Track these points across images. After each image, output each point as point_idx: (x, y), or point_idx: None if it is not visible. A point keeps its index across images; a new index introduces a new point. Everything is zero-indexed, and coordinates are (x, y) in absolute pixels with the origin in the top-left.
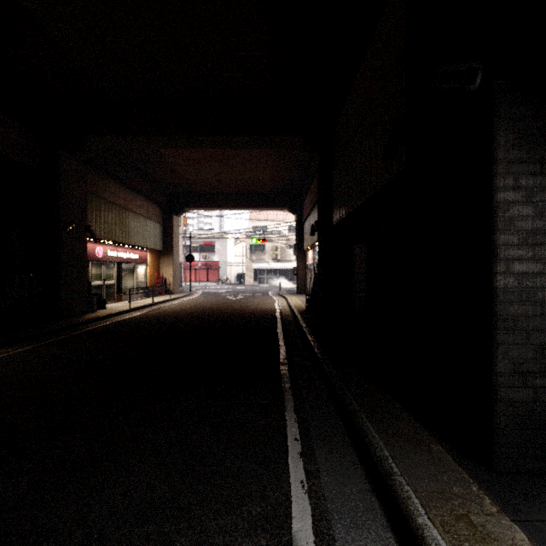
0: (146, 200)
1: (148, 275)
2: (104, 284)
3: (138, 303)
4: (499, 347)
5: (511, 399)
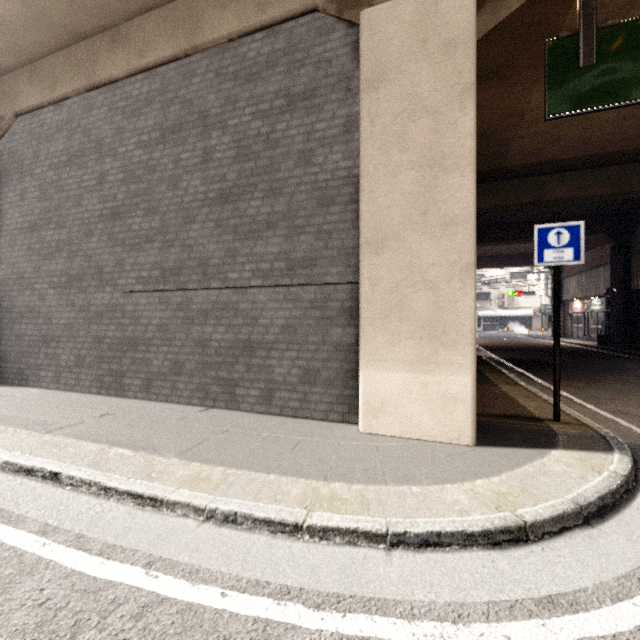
0: None
1: None
2: None
3: None
4: None
5: None
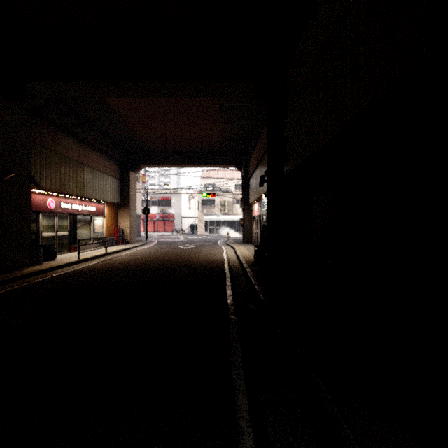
0: (102, 155)
1: (106, 226)
2: (57, 235)
3: (91, 253)
4: None
5: None
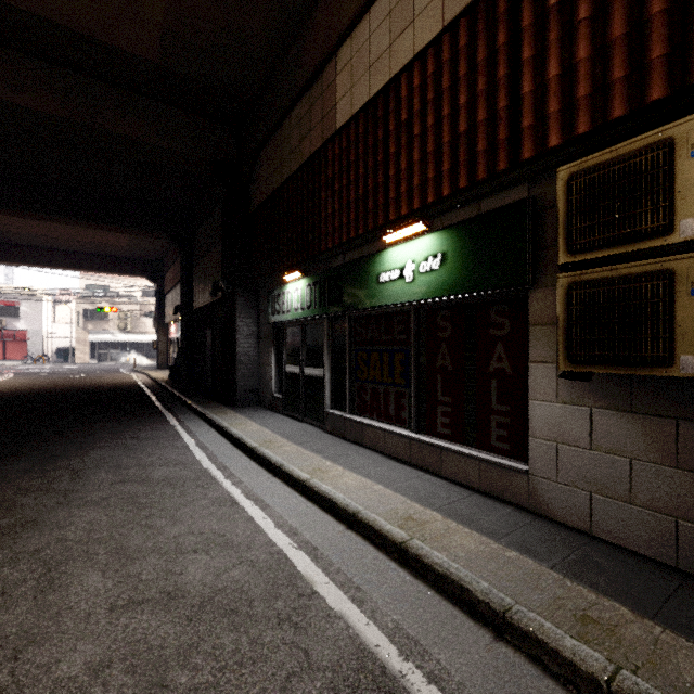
0: None
1: None
2: None
3: None
4: (238, 370)
5: (241, 385)
